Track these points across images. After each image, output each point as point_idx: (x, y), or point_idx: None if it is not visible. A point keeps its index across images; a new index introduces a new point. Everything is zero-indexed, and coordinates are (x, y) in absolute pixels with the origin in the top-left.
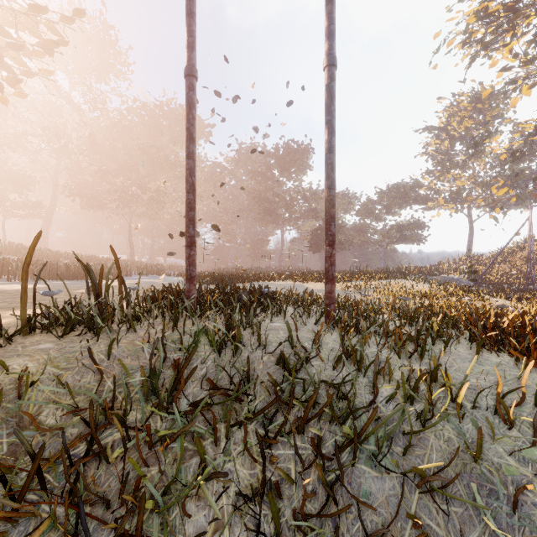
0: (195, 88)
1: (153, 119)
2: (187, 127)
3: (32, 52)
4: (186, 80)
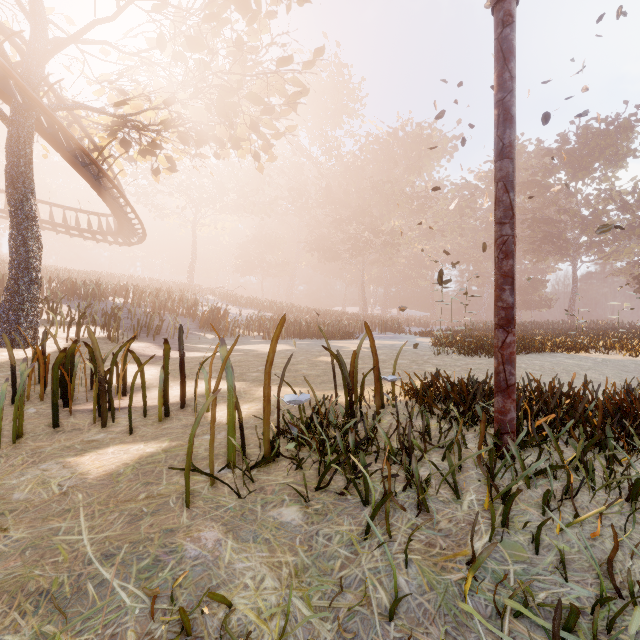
0: (513, 19)
1: (387, 151)
2: (498, 100)
3: (280, 112)
4: (496, 11)
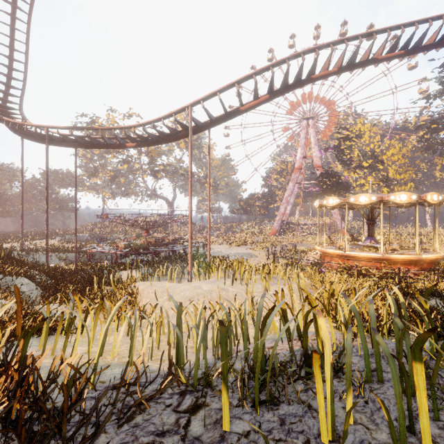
0: None
1: None
2: None
3: None
4: None
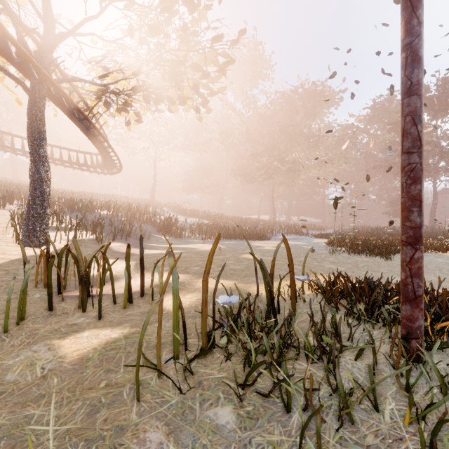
0: None
1: (290, 103)
2: (406, 44)
3: (214, 77)
4: None
